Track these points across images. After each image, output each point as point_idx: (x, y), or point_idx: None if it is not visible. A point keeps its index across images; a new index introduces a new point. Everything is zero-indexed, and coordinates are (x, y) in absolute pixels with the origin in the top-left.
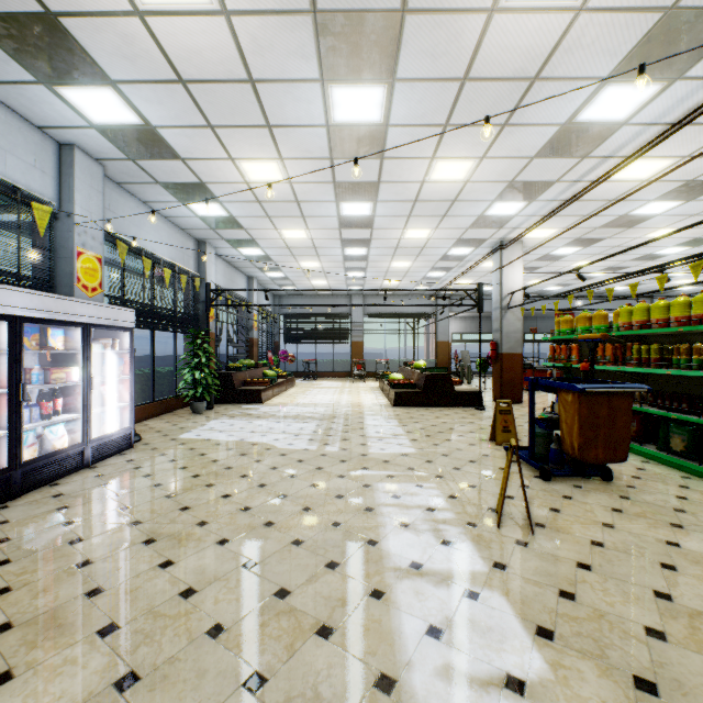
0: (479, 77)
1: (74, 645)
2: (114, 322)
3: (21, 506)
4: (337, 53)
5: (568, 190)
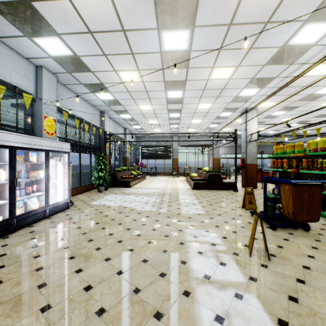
0: (238, 23)
1: (27, 316)
2: (60, 149)
3: (14, 237)
4: (165, 13)
5: (282, 82)
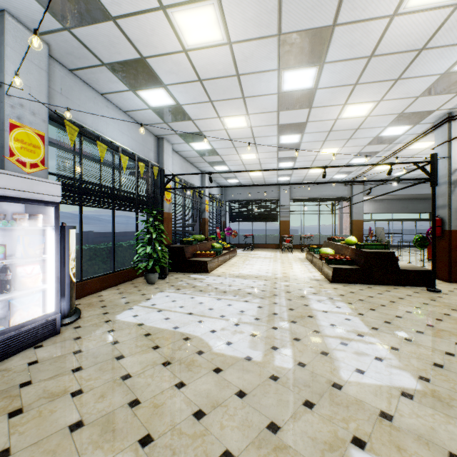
0: None
1: None
2: (26, 194)
3: None
4: None
5: None
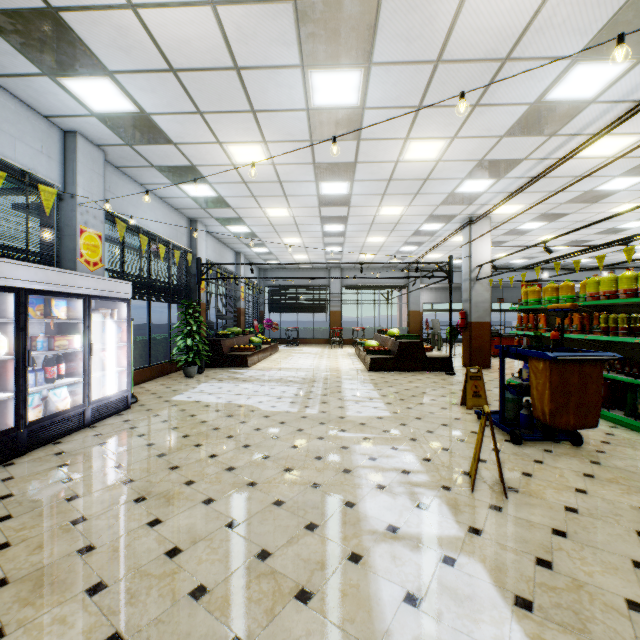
0: (452, 59)
1: (63, 603)
2: (113, 293)
3: (26, 463)
4: (317, 39)
5: (535, 167)
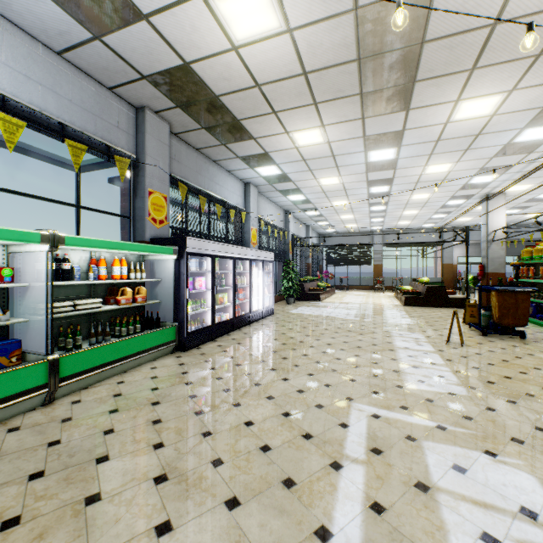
0: (445, 139)
1: (305, 347)
2: (269, 259)
3: (255, 326)
4: (373, 143)
5: (528, 166)
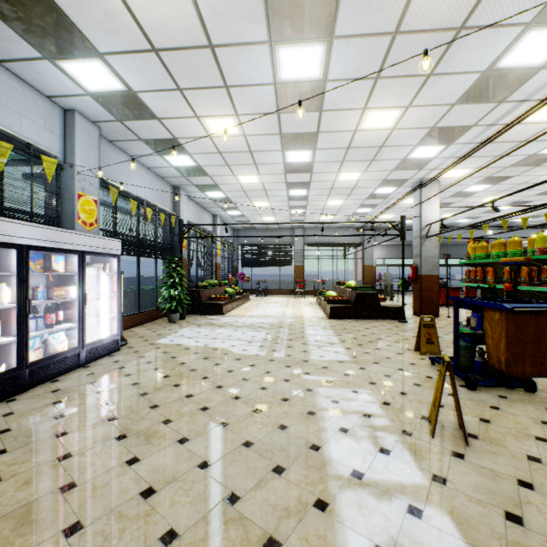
0: (409, 30)
1: (40, 544)
2: (105, 250)
3: (25, 400)
4: (283, 15)
5: (483, 133)
